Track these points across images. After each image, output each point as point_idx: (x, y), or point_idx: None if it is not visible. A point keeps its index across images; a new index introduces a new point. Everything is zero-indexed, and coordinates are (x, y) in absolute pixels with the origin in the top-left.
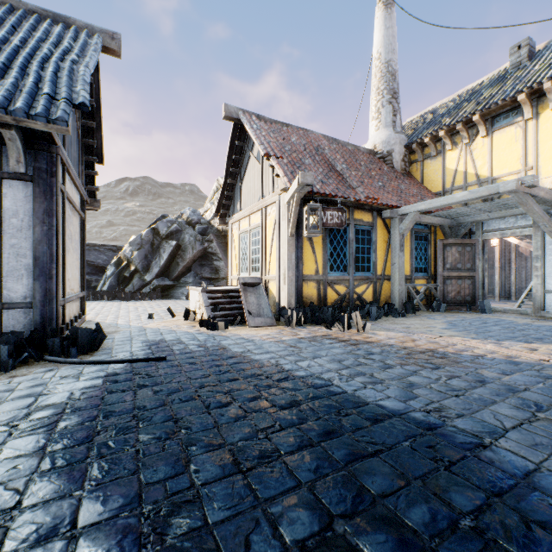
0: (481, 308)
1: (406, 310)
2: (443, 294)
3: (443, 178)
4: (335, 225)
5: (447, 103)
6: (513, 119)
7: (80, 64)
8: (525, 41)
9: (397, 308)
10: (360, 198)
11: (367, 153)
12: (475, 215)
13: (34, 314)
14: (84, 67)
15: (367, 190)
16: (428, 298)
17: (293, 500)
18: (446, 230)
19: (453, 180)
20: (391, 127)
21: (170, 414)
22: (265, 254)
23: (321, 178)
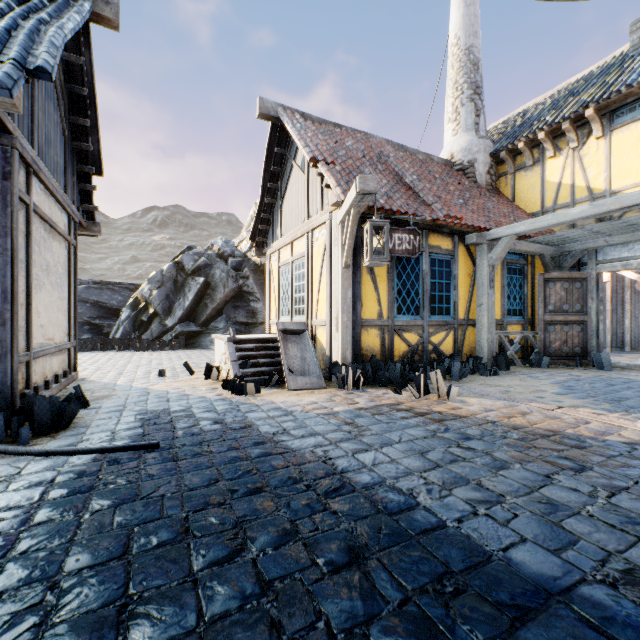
0: (598, 363)
1: (497, 365)
2: (544, 344)
3: (542, 194)
4: (405, 252)
5: (543, 101)
6: None
7: (52, 25)
8: None
9: (485, 363)
10: (437, 217)
11: (443, 163)
12: (587, 240)
13: None
14: (55, 28)
15: (447, 206)
16: (523, 350)
17: None
18: (547, 261)
19: (555, 196)
20: (472, 130)
21: (121, 582)
22: (311, 292)
23: (385, 190)
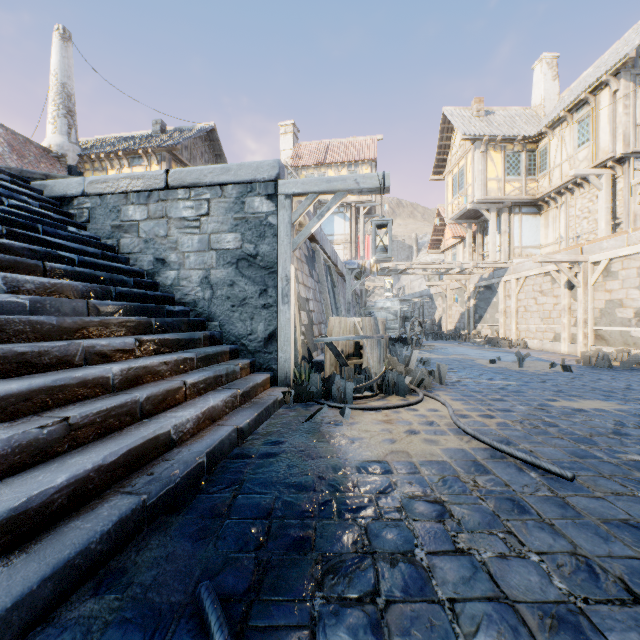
0: None
1: None
2: None
3: None
4: None
5: (122, 137)
6: (142, 163)
7: None
8: (160, 121)
9: None
10: None
11: (42, 149)
12: None
13: None
14: None
15: None
16: None
17: None
18: None
19: None
20: (66, 136)
21: None
22: None
23: None
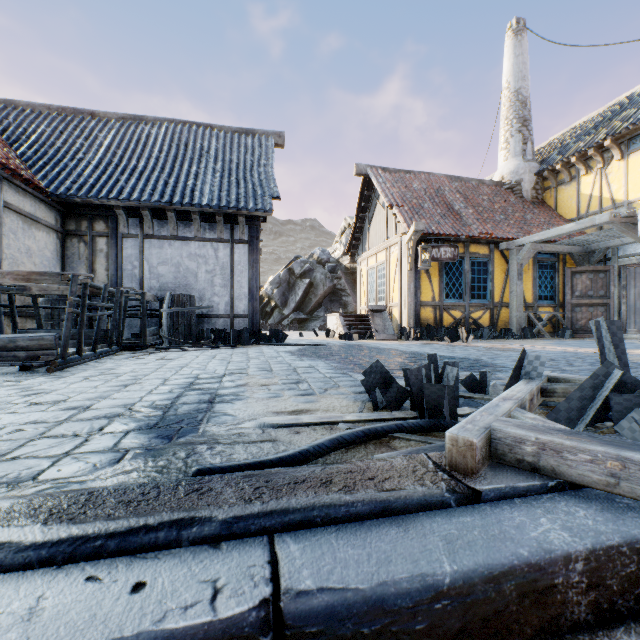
0: None
1: (525, 335)
2: (572, 322)
3: (577, 204)
4: (448, 259)
5: (593, 118)
6: None
7: (268, 166)
8: None
9: (513, 332)
10: (473, 235)
11: (493, 185)
12: (608, 241)
13: (248, 321)
14: (271, 169)
15: (482, 226)
16: (555, 326)
17: (392, 361)
18: (576, 258)
19: (587, 206)
20: (520, 156)
21: (339, 353)
22: (389, 286)
23: (437, 219)
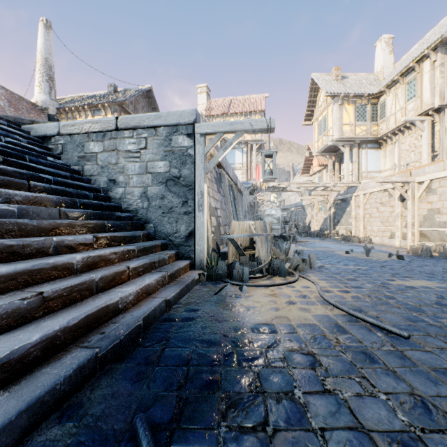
0: None
1: None
2: None
3: None
4: None
5: (87, 95)
6: (101, 114)
7: None
8: (113, 84)
9: None
10: None
11: (31, 104)
12: None
13: None
14: None
15: None
16: None
17: None
18: None
19: None
20: (48, 95)
21: None
22: None
23: None
